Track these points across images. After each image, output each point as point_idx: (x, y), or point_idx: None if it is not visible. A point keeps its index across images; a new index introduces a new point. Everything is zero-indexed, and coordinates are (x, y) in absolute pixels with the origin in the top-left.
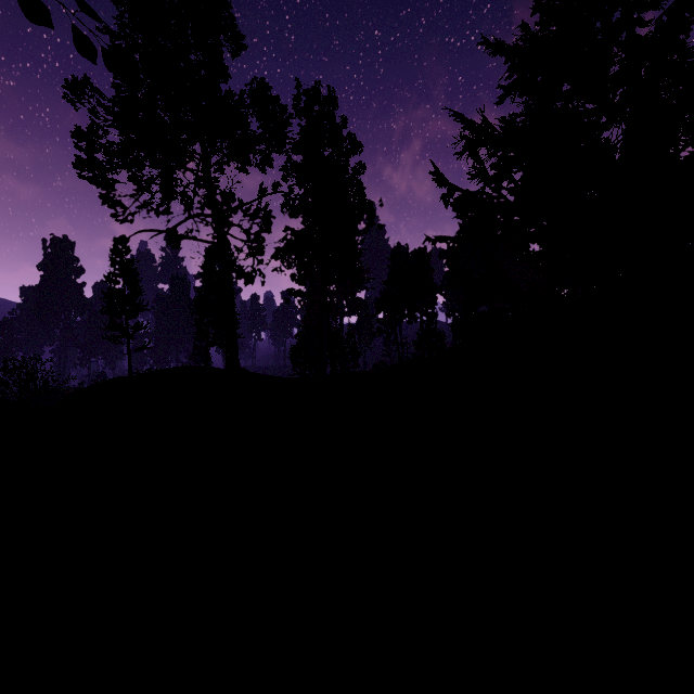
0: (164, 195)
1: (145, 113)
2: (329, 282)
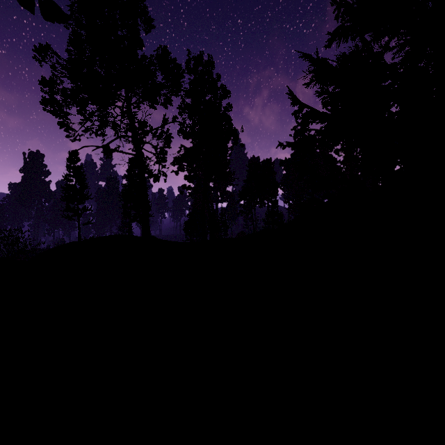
0: (101, 123)
1: (87, 68)
2: (208, 180)
